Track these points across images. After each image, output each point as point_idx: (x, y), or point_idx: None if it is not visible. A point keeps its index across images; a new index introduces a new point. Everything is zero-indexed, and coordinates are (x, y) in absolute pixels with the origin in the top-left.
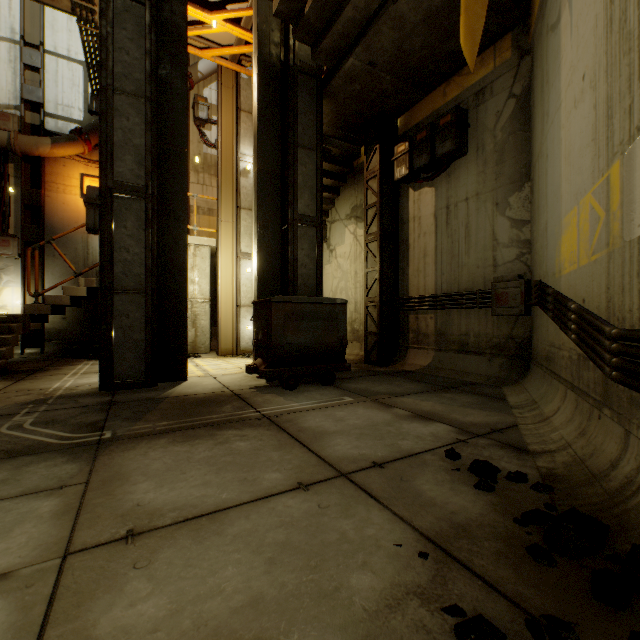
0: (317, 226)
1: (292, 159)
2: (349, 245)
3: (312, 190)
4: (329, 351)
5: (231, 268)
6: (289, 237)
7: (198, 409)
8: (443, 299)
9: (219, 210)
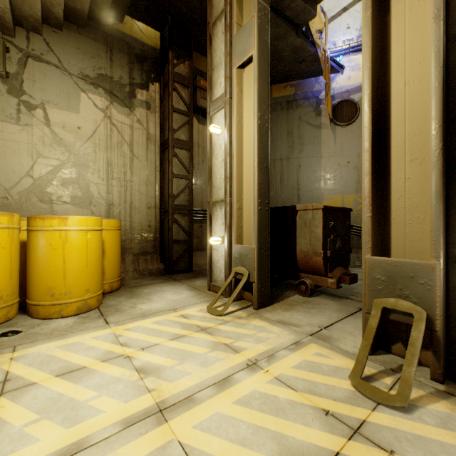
0: None
1: None
2: (93, 122)
3: None
4: None
5: None
6: None
7: None
8: None
9: None
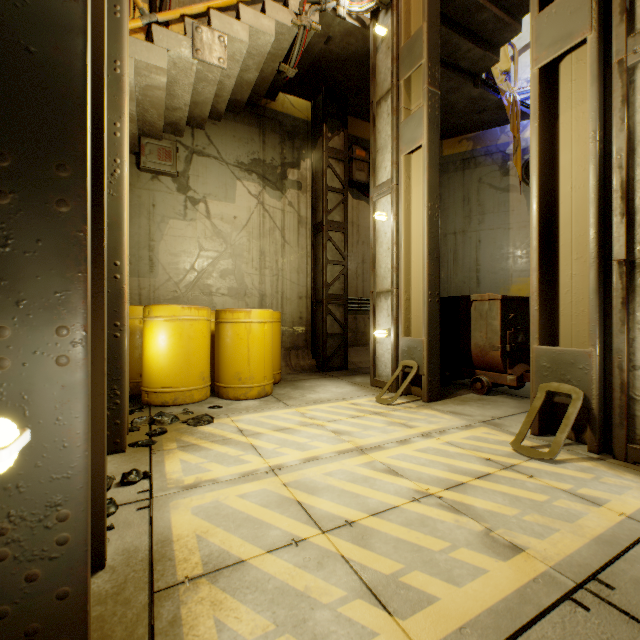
0: None
1: None
2: (247, 210)
3: None
4: None
5: None
6: None
7: None
8: None
9: None
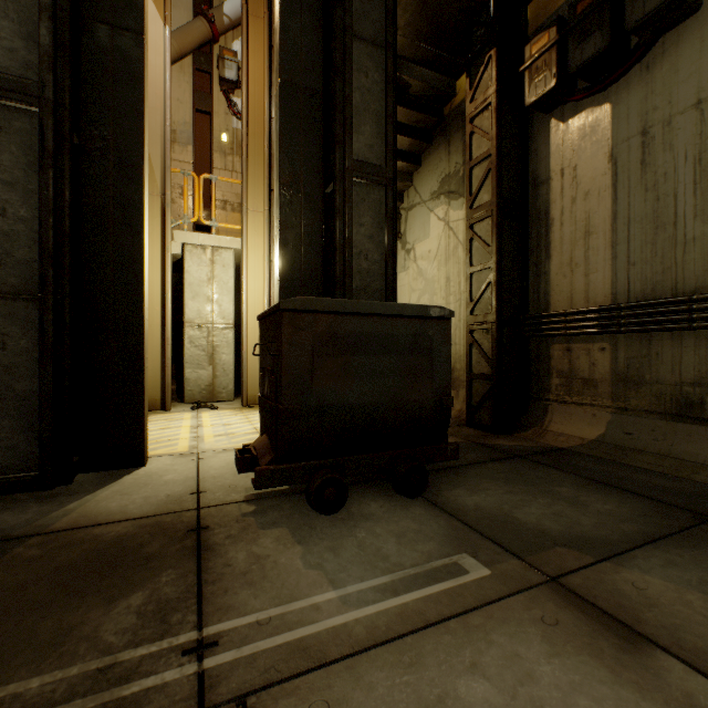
0: (387, 183)
1: (342, 60)
2: (436, 238)
3: (378, 119)
4: (414, 421)
5: (262, 279)
6: (336, 202)
7: (37, 615)
8: (636, 312)
9: (243, 193)
